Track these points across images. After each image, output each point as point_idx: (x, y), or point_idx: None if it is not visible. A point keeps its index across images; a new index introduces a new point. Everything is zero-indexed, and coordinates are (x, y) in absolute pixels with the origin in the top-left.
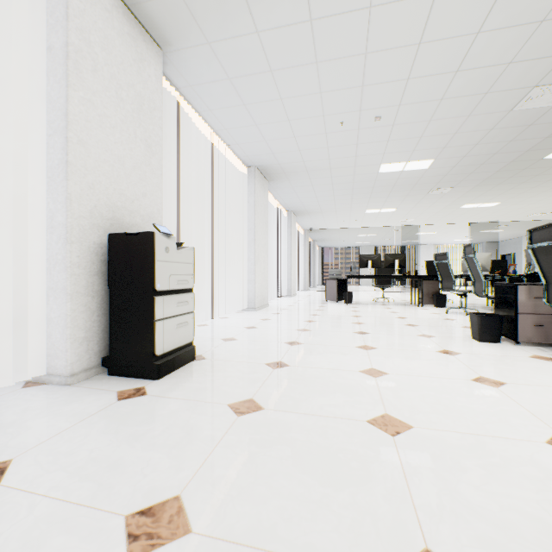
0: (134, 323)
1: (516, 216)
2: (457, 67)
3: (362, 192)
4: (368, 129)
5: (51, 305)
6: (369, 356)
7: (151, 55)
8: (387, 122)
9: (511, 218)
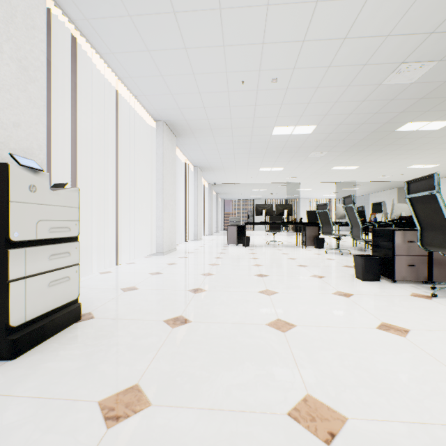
0: None
1: (368, 177)
2: (346, 34)
3: (258, 152)
4: (266, 91)
5: None
6: (273, 303)
7: None
8: (282, 86)
9: (364, 179)
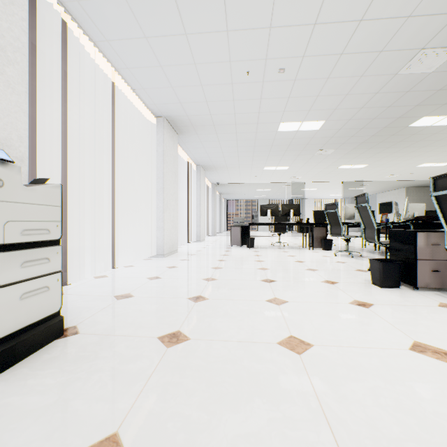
0: None
1: (376, 176)
2: (362, 15)
3: (262, 150)
4: (272, 83)
5: None
6: (283, 315)
7: None
8: (290, 76)
9: (372, 178)
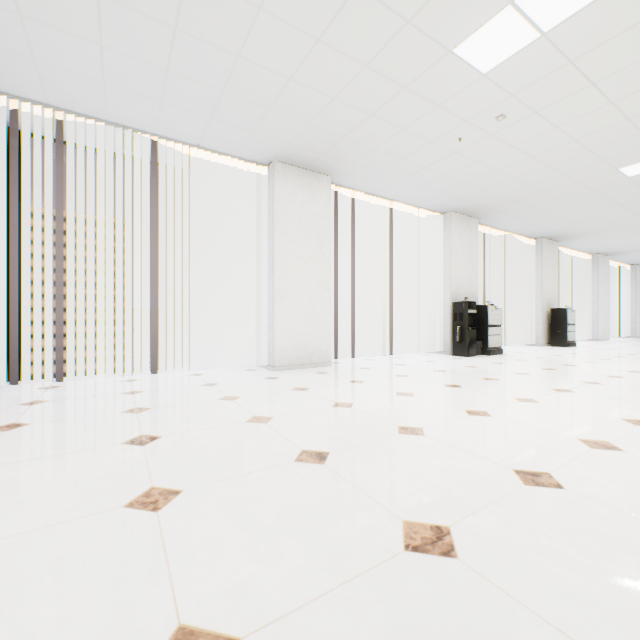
0: (559, 332)
1: None
2: None
3: None
4: None
5: (535, 327)
6: None
7: (555, 247)
8: None
9: None
